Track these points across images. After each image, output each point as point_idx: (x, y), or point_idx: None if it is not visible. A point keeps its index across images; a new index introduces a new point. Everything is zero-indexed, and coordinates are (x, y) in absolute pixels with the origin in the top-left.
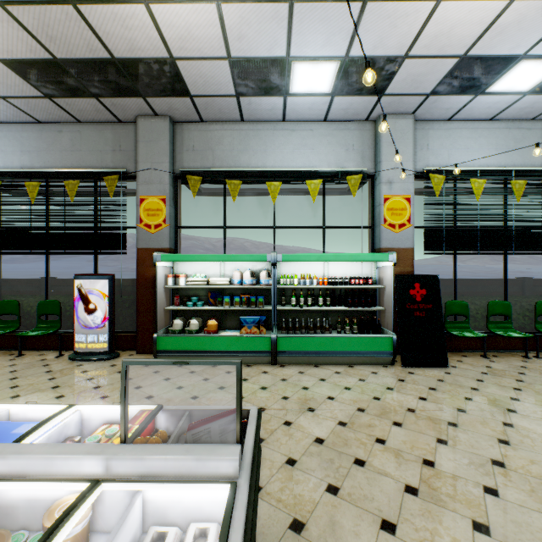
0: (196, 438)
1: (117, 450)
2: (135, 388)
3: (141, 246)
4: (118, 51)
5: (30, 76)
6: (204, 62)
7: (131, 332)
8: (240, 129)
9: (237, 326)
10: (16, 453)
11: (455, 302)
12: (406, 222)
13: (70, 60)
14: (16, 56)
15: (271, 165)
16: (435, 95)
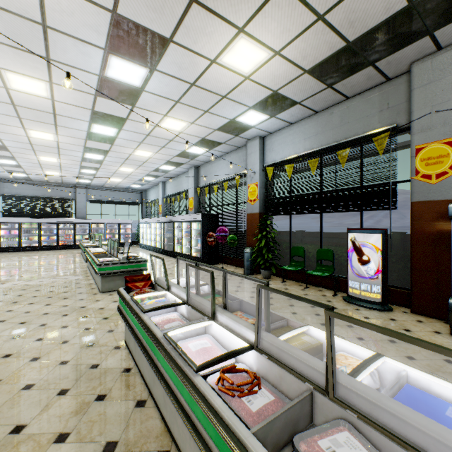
0: None
1: None
2: (444, 360)
3: (415, 199)
4: None
5: (322, 74)
6: None
7: (399, 287)
8: None
9: None
10: None
11: None
12: None
13: (360, 37)
14: (317, 61)
15: None
16: None
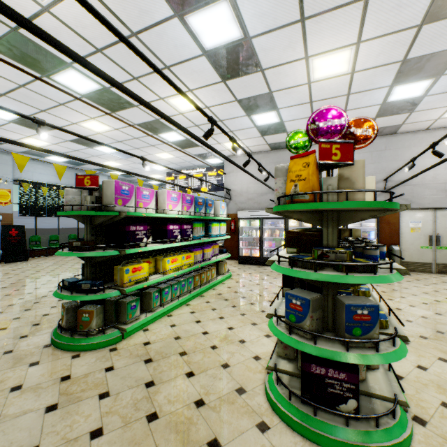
0: None
1: None
2: None
3: None
4: None
5: None
6: None
7: None
8: None
9: None
10: None
11: (35, 236)
12: (10, 201)
13: None
14: None
15: None
16: (23, 153)
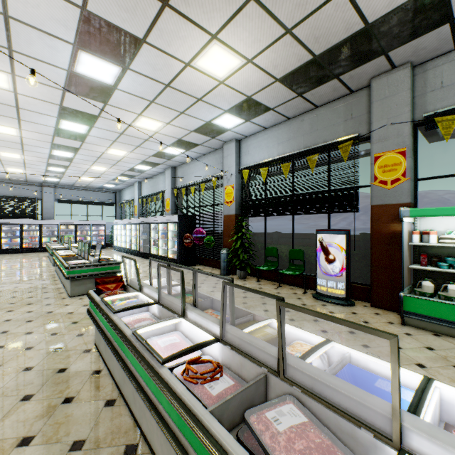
0: None
1: None
2: None
3: (374, 202)
4: (373, 14)
5: (292, 83)
6: None
7: (361, 284)
8: None
9: None
10: None
11: None
12: None
13: (325, 51)
14: (288, 71)
15: None
16: None
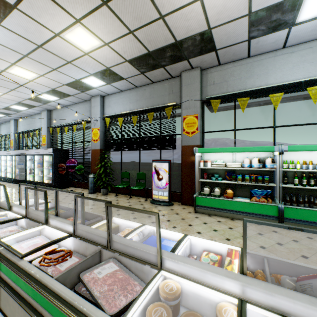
0: (302, 288)
1: (247, 281)
2: (188, 225)
3: (183, 144)
4: (179, 36)
5: (137, 65)
6: (230, 23)
7: (177, 192)
8: (247, 63)
9: (245, 195)
10: (182, 262)
11: None
12: None
13: (155, 50)
14: (133, 56)
15: (272, 82)
16: None
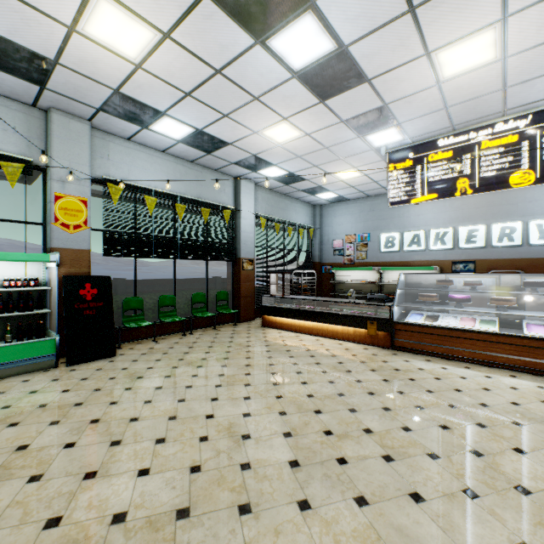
0: None
1: None
2: None
3: None
4: None
5: None
6: None
7: None
8: None
9: None
10: None
11: (133, 299)
12: (83, 224)
13: None
14: None
15: None
16: (106, 112)
